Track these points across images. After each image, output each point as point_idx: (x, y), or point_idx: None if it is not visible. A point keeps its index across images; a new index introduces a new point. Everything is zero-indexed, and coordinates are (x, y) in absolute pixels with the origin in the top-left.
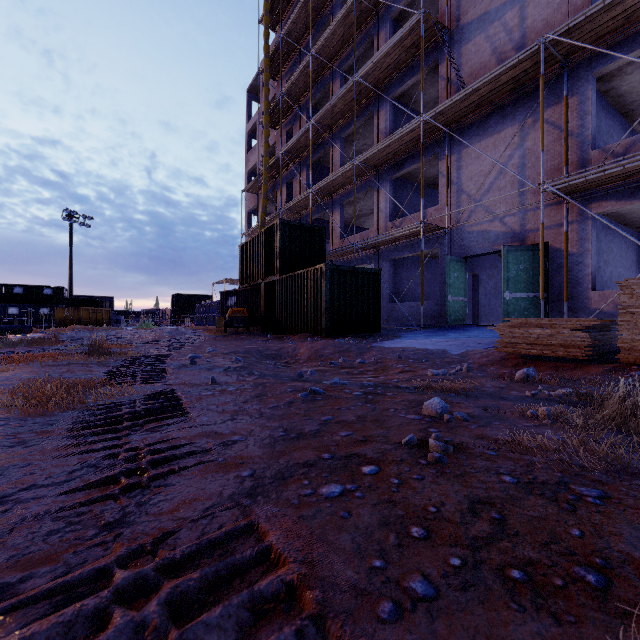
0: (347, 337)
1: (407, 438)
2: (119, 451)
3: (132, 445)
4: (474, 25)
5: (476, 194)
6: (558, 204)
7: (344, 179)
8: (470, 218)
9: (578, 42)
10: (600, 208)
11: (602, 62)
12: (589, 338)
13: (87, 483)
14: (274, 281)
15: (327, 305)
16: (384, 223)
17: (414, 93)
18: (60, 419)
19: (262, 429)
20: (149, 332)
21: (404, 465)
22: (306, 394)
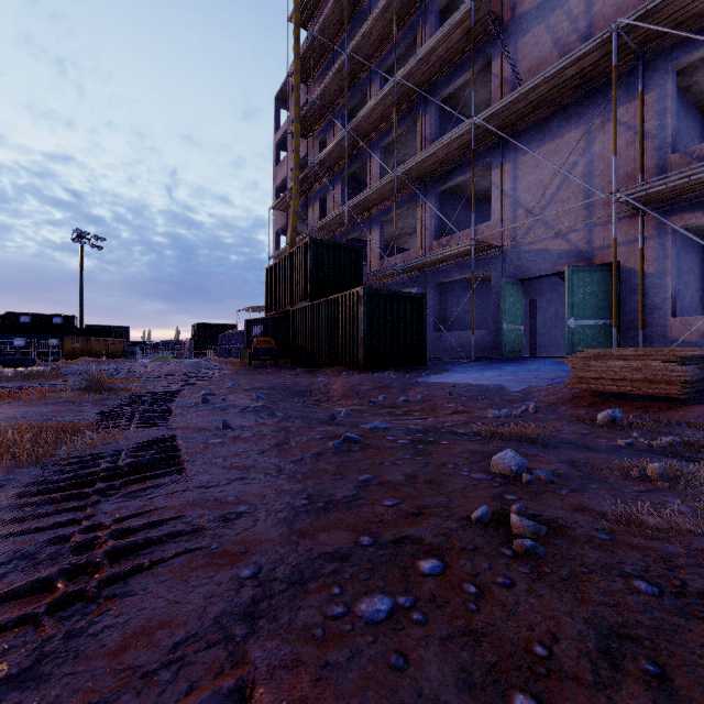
0: (387, 371)
1: (479, 512)
2: (72, 531)
3: (97, 520)
4: (532, 14)
5: (535, 207)
6: (632, 217)
7: (383, 193)
8: (528, 235)
9: (658, 26)
10: (682, 221)
11: (684, 51)
12: (686, 372)
13: (3, 592)
14: (305, 307)
15: (364, 334)
16: (429, 242)
17: (463, 95)
18: (15, 478)
19: (279, 494)
20: (165, 365)
21: (480, 558)
22: (339, 443)
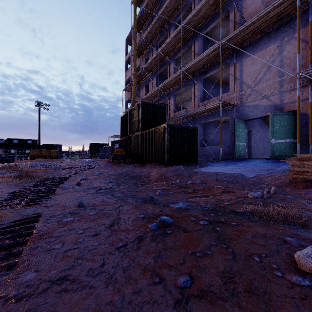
0: (179, 165)
1: None
2: None
3: None
4: None
5: (252, 84)
6: (304, 87)
7: (176, 80)
8: (248, 98)
9: None
10: None
11: None
12: None
13: None
14: (138, 135)
15: (167, 147)
16: (197, 103)
17: (214, 32)
18: None
19: None
20: (73, 162)
21: None
22: (156, 225)
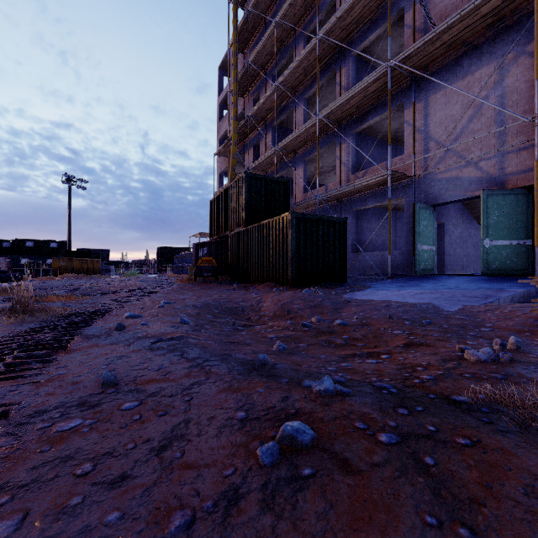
0: (313, 287)
1: None
2: None
3: None
4: None
5: (446, 140)
6: None
7: (307, 136)
8: (439, 165)
9: None
10: None
11: None
12: None
13: None
14: (240, 232)
15: (293, 254)
16: (346, 176)
17: (376, 49)
18: None
19: None
20: (126, 280)
21: None
22: (273, 451)
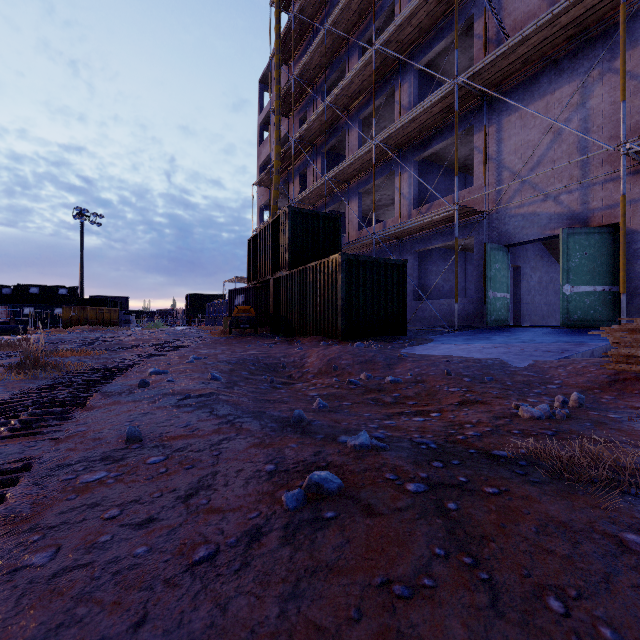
0: (367, 341)
1: None
2: None
3: None
4: None
5: (522, 169)
6: (636, 174)
7: (362, 163)
8: (514, 199)
9: None
10: None
11: None
12: None
13: None
14: (283, 276)
15: (343, 302)
16: (407, 211)
17: (442, 63)
18: None
19: None
20: (149, 333)
21: None
22: (298, 497)
